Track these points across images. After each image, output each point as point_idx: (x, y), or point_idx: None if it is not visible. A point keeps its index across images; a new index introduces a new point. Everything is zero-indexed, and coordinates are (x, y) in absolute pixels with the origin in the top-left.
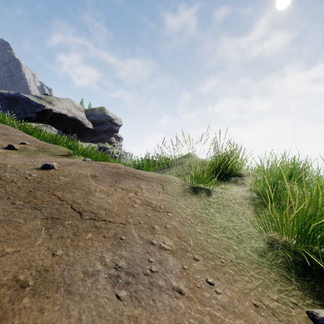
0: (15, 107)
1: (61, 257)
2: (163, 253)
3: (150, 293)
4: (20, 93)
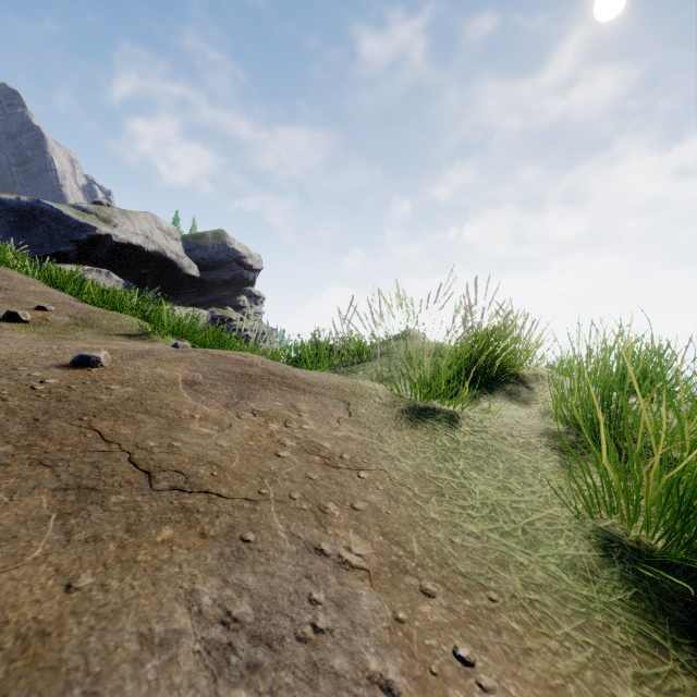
0: (31, 229)
1: (86, 596)
2: (346, 579)
3: (311, 695)
4: (42, 201)
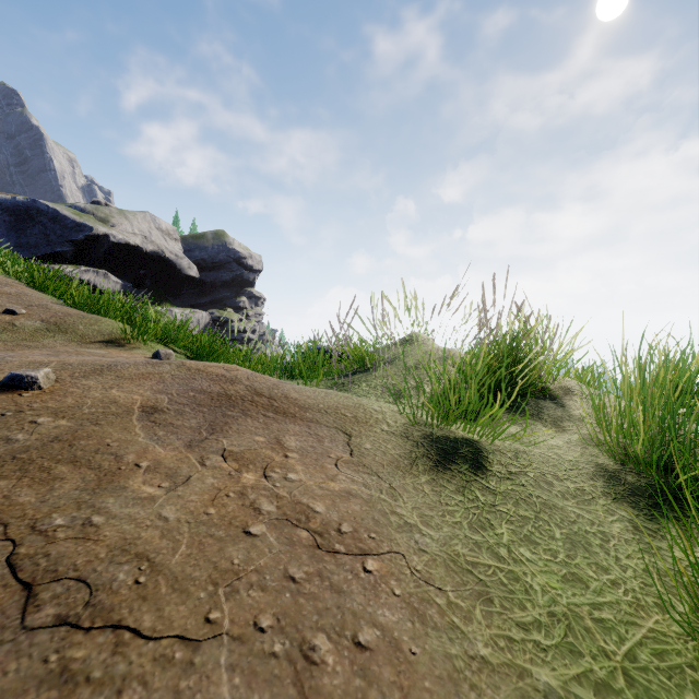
0: (27, 229)
1: None
2: None
3: None
4: (38, 201)
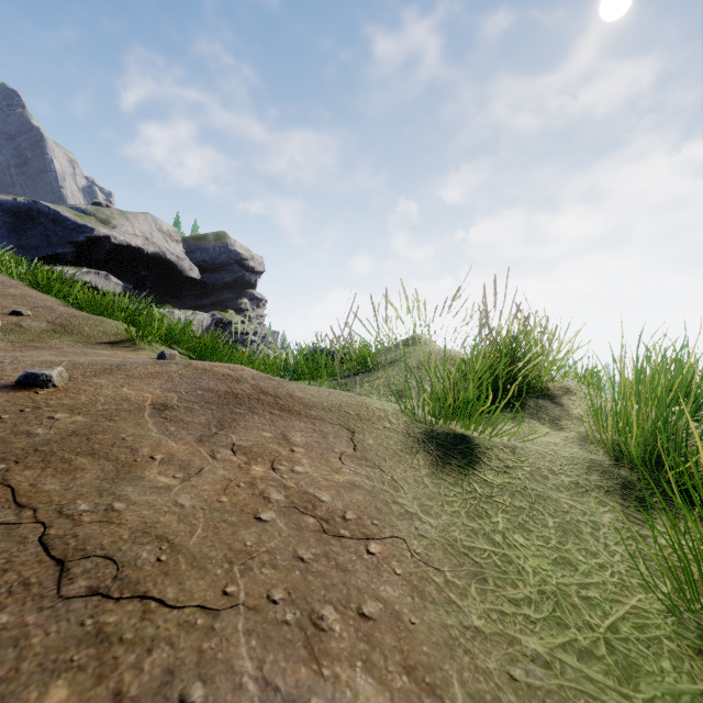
0: (28, 231)
1: None
2: None
3: None
4: (39, 202)
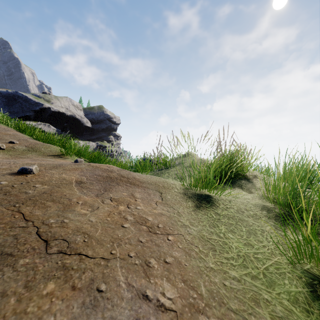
0: (13, 105)
1: None
2: (162, 319)
3: None
4: (18, 92)
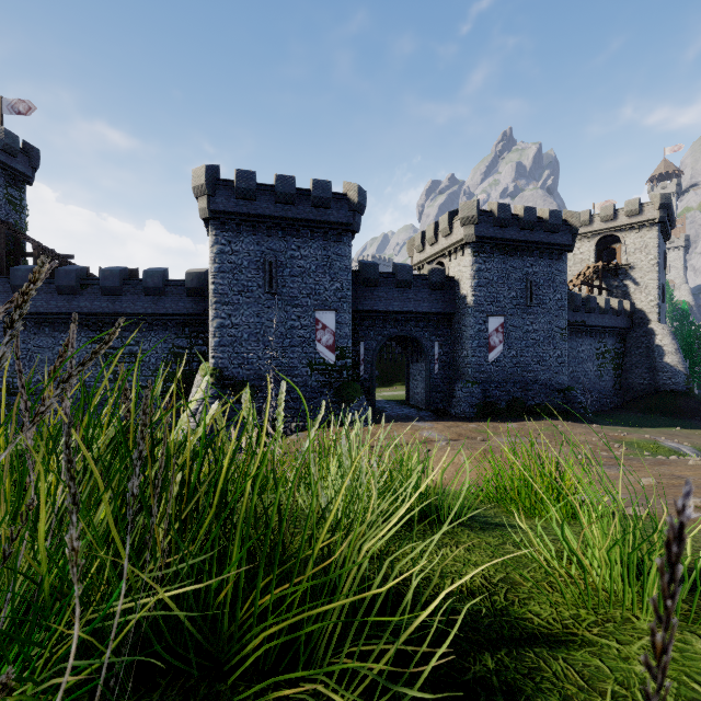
0: None
1: None
2: None
3: None
4: None
